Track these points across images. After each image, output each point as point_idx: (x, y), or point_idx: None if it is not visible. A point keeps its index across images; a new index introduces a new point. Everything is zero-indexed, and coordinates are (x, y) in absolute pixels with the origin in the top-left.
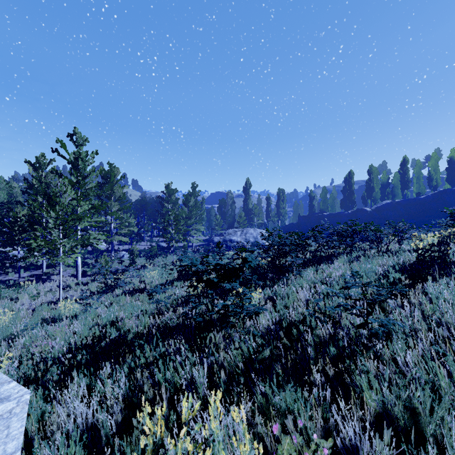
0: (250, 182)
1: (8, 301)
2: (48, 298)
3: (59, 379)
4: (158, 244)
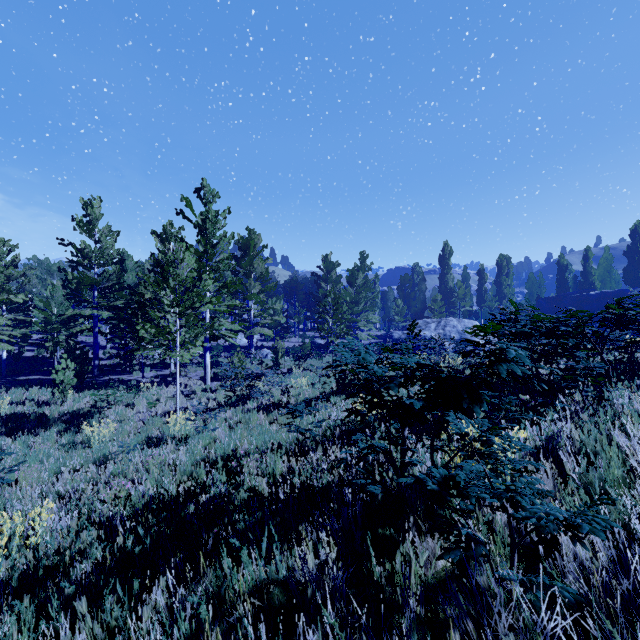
0: (450, 247)
1: (123, 406)
2: (167, 406)
3: (75, 594)
4: (312, 341)
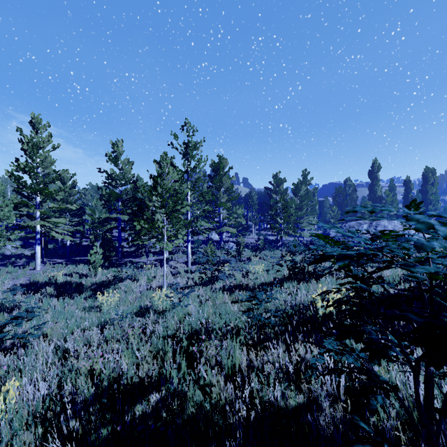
0: (379, 163)
1: (131, 281)
2: (160, 282)
3: None
4: (265, 238)
